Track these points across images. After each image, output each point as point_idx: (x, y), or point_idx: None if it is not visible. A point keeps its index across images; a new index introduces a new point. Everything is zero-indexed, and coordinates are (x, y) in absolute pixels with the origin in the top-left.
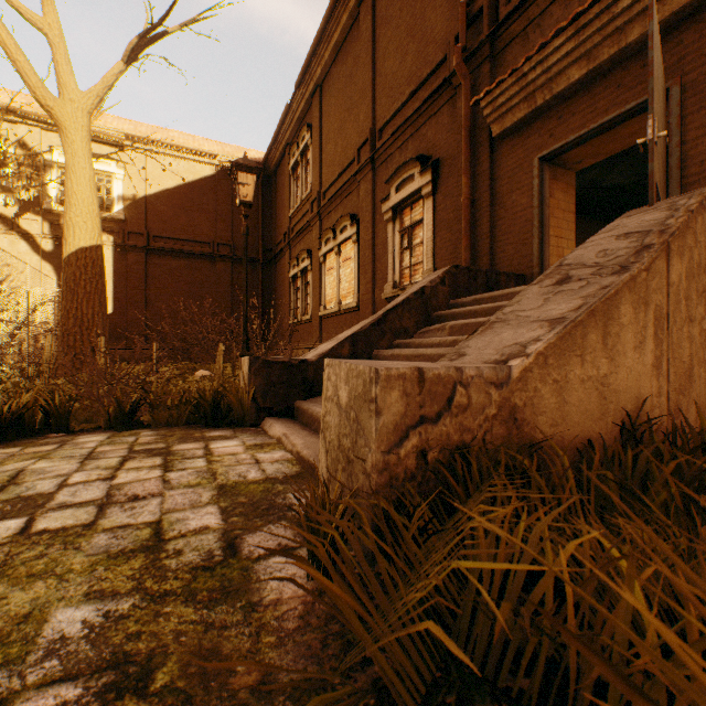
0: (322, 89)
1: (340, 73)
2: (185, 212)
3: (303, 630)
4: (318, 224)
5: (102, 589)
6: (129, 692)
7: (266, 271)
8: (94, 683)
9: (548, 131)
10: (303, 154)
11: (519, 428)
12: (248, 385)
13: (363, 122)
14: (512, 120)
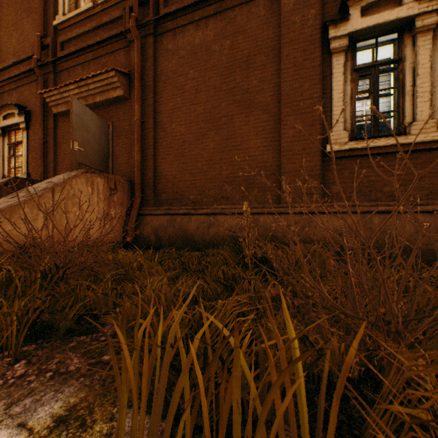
0: None
1: None
2: None
3: None
4: None
5: None
6: None
7: None
8: None
9: None
10: None
11: None
12: None
13: None
14: (61, 110)
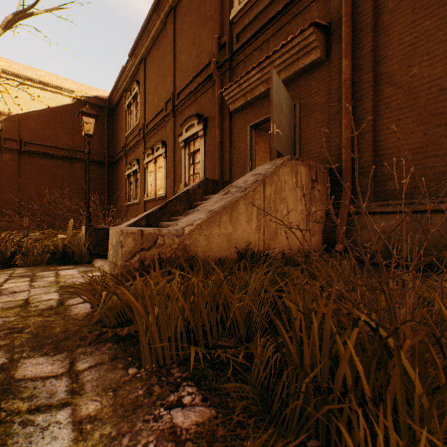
0: (146, 61)
1: (156, 54)
2: (50, 127)
3: (84, 319)
4: (143, 144)
5: (1, 316)
6: (16, 333)
7: (110, 170)
8: (2, 332)
9: (254, 113)
10: (135, 99)
11: (188, 253)
12: (85, 241)
13: (169, 88)
14: (238, 105)
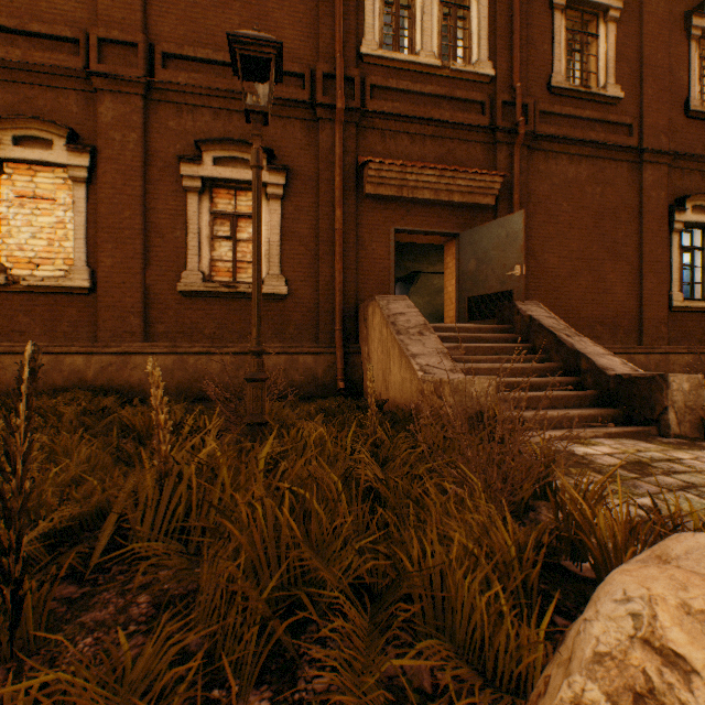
0: None
1: None
2: None
3: None
4: None
5: None
6: None
7: None
8: None
9: (401, 215)
10: None
11: None
12: None
13: (114, 6)
14: (384, 192)
